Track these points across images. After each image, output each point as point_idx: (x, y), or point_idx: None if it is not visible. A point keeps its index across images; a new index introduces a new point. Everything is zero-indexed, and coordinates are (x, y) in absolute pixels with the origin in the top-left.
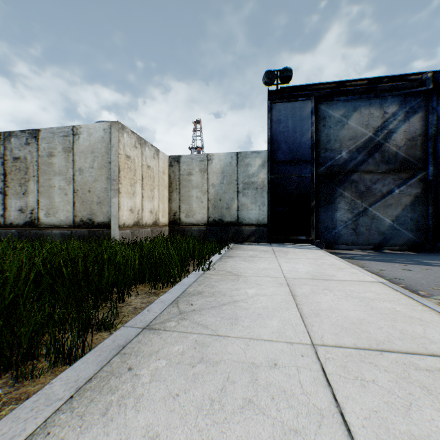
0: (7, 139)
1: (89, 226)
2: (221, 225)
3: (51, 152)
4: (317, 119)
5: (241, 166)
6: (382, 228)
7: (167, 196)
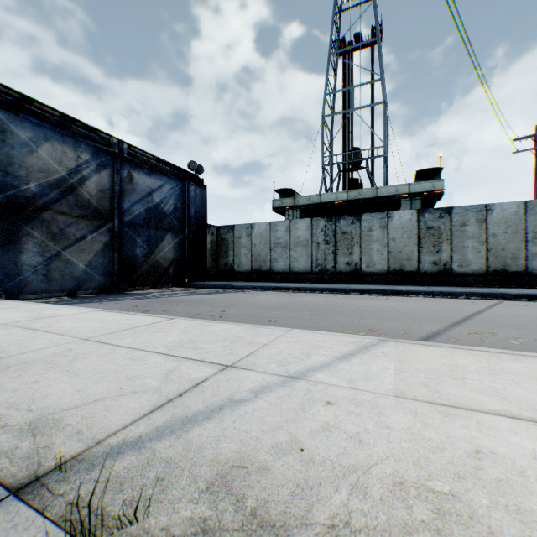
0: None
1: None
2: None
3: None
4: None
5: None
6: (78, 273)
7: None
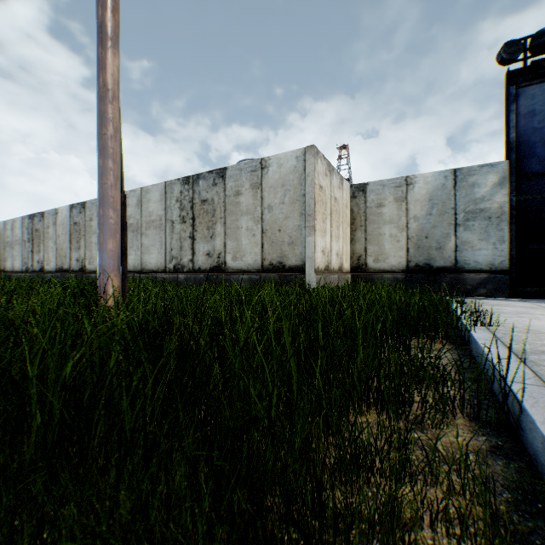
0: (195, 183)
1: (278, 270)
2: (428, 272)
3: (238, 190)
4: None
5: (461, 187)
6: None
7: (349, 235)
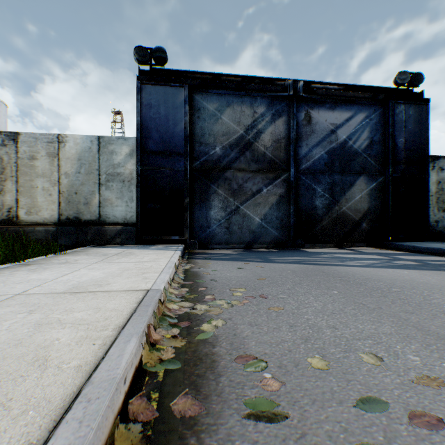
0: None
1: None
2: (78, 225)
3: None
4: (192, 109)
5: (104, 153)
6: (253, 227)
7: None
